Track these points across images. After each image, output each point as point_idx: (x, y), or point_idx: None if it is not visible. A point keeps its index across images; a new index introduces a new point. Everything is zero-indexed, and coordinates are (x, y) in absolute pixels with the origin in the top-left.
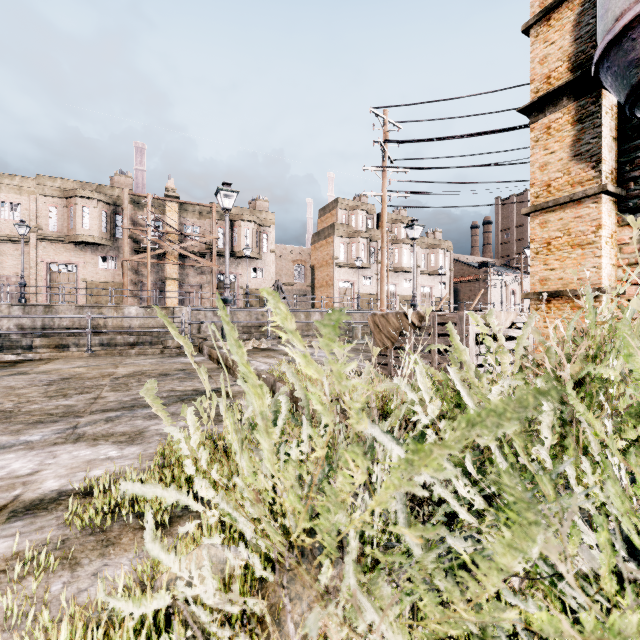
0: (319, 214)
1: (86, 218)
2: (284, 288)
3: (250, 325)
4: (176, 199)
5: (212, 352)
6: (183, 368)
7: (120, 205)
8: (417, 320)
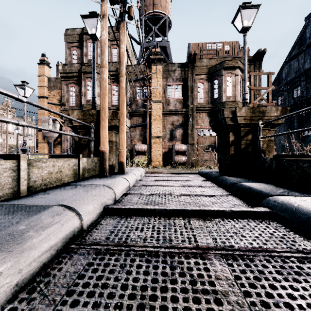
0: None
1: None
2: None
3: None
4: None
5: None
6: None
7: None
8: None
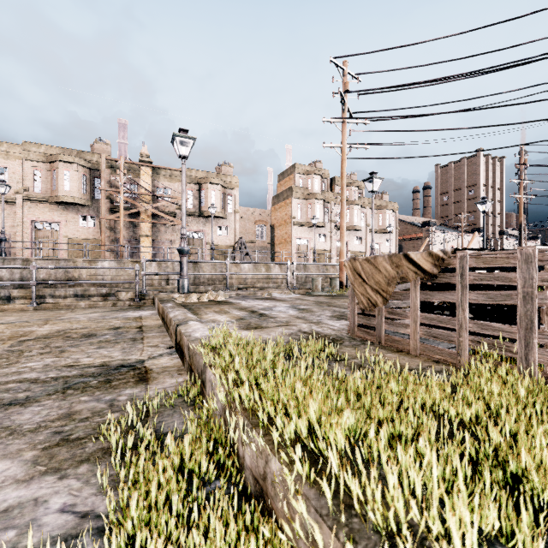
0: (278, 179)
1: (67, 181)
2: (247, 245)
3: (215, 278)
4: (149, 164)
5: (159, 306)
6: (119, 326)
7: (98, 169)
8: (430, 264)
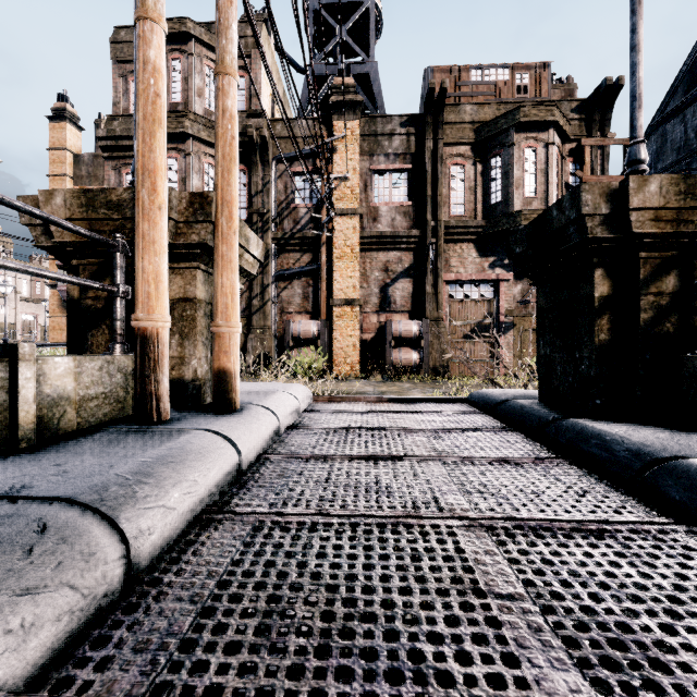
0: None
1: None
2: None
3: None
4: None
5: None
6: None
7: None
8: None
